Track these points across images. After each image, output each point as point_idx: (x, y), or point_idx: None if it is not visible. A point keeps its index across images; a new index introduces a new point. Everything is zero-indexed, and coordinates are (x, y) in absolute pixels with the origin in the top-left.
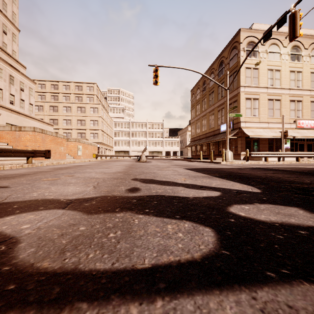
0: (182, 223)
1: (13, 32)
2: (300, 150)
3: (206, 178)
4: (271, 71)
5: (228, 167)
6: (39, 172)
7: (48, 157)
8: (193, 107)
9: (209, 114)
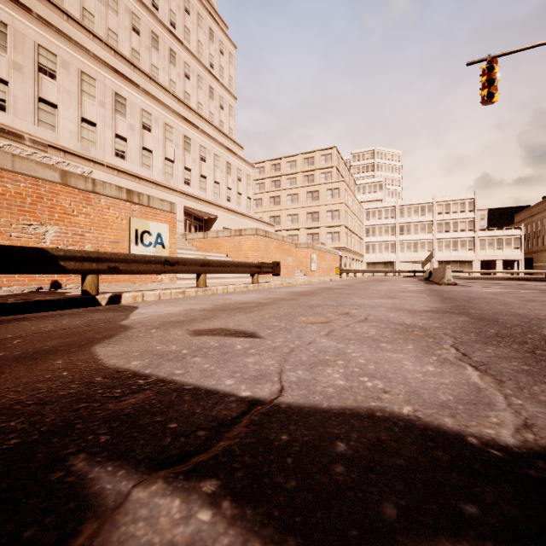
0: None
1: (229, 104)
2: None
3: None
4: None
5: None
6: (278, 301)
7: (276, 274)
8: None
9: None
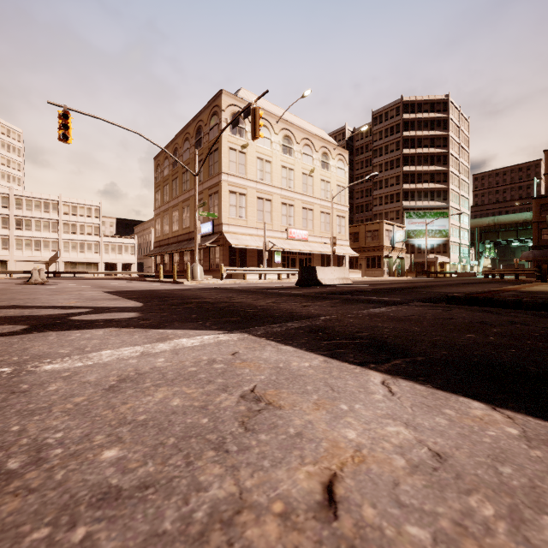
0: (5, 326)
1: None
2: (292, 266)
3: (107, 300)
4: (261, 161)
5: (178, 288)
6: None
7: None
8: (158, 187)
9: (182, 205)
